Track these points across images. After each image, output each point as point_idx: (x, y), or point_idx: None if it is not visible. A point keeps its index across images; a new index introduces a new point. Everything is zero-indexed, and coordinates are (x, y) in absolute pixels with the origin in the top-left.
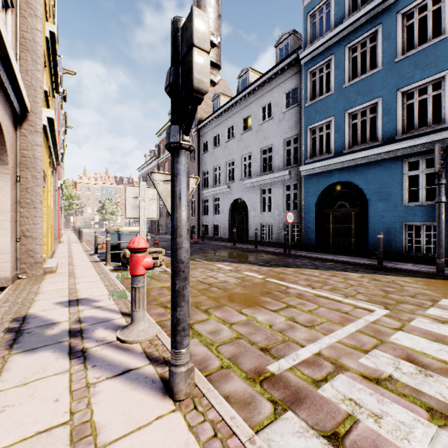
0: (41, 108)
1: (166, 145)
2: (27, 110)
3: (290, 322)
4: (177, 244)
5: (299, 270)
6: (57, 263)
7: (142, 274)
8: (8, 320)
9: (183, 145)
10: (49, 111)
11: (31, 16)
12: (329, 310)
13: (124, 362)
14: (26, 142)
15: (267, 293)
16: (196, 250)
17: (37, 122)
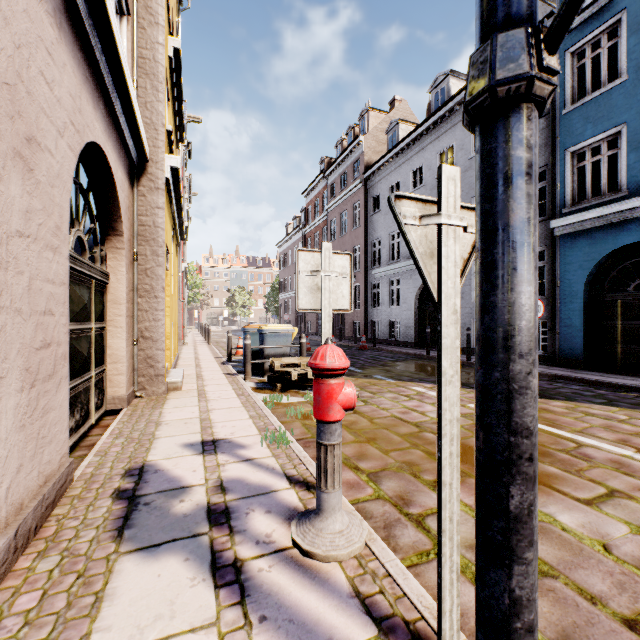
0: (163, 155)
1: (476, 99)
2: (146, 158)
3: None
4: (512, 380)
5: (578, 406)
6: (182, 376)
7: (338, 419)
8: (119, 472)
9: (535, 84)
10: (173, 158)
11: (150, 25)
12: None
13: (321, 618)
14: (144, 204)
15: (543, 454)
16: (368, 360)
17: (158, 175)
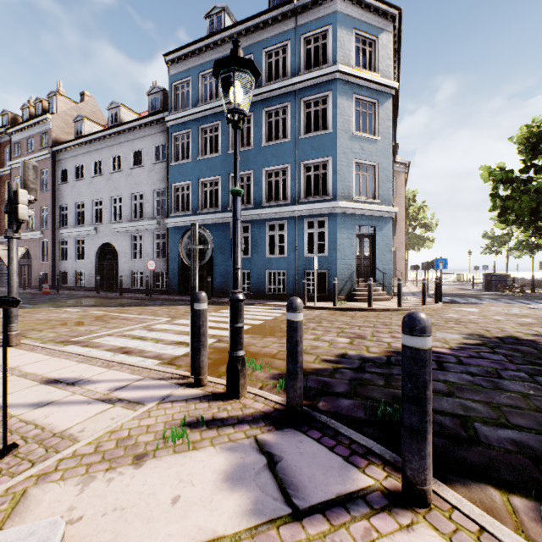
0: None
1: (5, 237)
2: None
3: (102, 328)
4: (11, 279)
5: (144, 307)
6: None
7: None
8: None
9: (15, 237)
10: None
11: None
12: (135, 322)
13: None
14: None
15: (100, 320)
16: (45, 300)
17: None
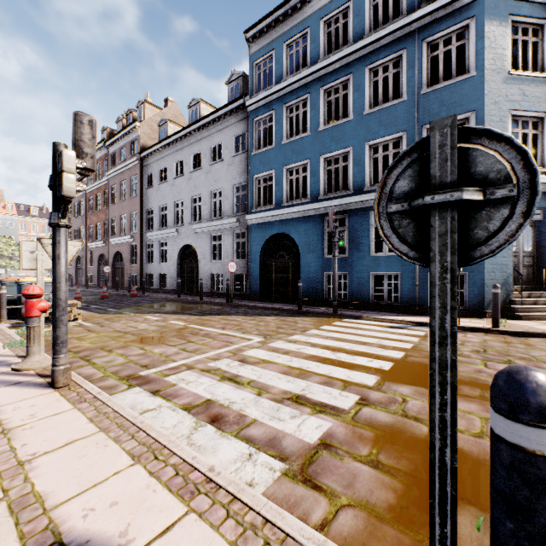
0: None
1: (49, 224)
2: None
3: (180, 351)
4: (57, 288)
5: (227, 317)
6: None
7: (37, 315)
8: None
9: (61, 225)
10: None
11: None
12: (219, 342)
13: (17, 379)
14: None
15: (178, 335)
16: (130, 303)
17: None
